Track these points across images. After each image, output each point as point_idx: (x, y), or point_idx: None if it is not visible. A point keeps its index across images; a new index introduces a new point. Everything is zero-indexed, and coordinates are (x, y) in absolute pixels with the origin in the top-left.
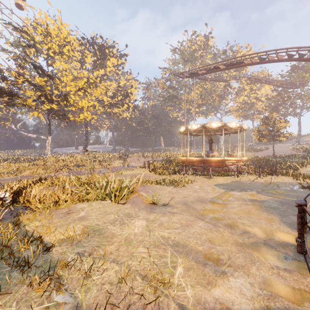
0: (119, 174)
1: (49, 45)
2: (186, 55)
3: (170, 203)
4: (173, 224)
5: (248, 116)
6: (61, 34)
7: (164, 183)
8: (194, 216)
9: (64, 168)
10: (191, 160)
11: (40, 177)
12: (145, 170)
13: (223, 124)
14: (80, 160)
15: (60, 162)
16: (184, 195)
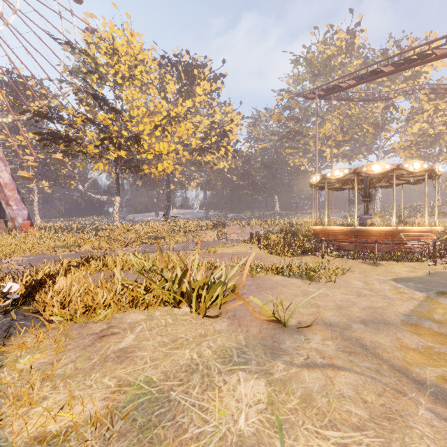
0: (212, 253)
1: (116, 68)
2: (316, 66)
3: (314, 323)
4: (345, 407)
5: (429, 157)
6: (131, 50)
7: (291, 272)
8: (390, 372)
9: (136, 241)
10: (331, 231)
11: (91, 255)
12: (253, 246)
13: (395, 165)
14: (158, 229)
15: (130, 233)
16: (338, 302)
